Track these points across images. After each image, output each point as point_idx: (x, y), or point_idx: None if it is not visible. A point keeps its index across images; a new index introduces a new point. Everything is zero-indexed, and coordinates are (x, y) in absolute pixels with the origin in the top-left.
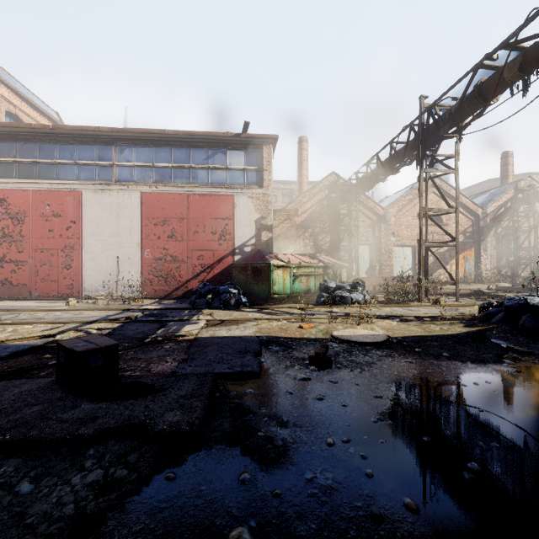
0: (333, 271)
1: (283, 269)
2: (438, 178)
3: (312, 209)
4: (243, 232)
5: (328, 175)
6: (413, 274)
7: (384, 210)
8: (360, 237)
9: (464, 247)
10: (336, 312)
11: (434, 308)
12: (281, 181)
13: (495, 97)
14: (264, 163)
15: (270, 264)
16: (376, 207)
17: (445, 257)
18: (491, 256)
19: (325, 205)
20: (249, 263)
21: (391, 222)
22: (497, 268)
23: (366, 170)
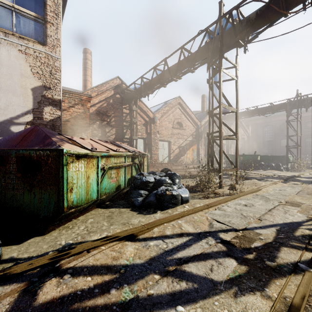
0: (139, 160)
1: (86, 161)
2: (181, 100)
3: (100, 104)
4: (9, 101)
5: (114, 78)
6: (169, 160)
7: (153, 114)
8: (137, 133)
9: (192, 143)
10: (192, 232)
11: (252, 198)
12: (66, 87)
13: (291, 9)
14: (49, 13)
15: (62, 152)
16: (148, 111)
17: (184, 149)
18: (203, 149)
19: (111, 102)
20: (12, 148)
21: (157, 124)
22: (205, 156)
23: (152, 74)
